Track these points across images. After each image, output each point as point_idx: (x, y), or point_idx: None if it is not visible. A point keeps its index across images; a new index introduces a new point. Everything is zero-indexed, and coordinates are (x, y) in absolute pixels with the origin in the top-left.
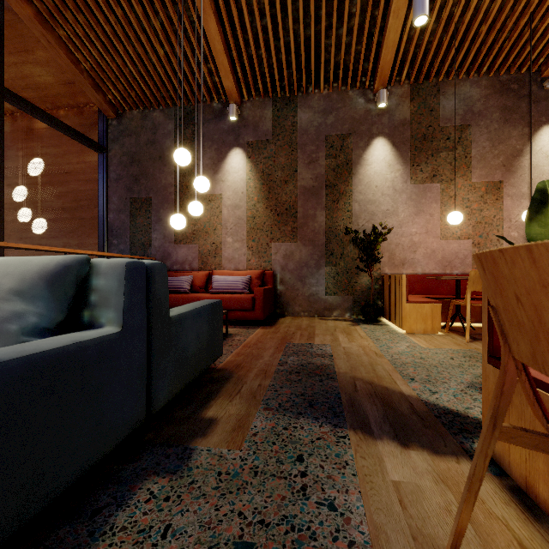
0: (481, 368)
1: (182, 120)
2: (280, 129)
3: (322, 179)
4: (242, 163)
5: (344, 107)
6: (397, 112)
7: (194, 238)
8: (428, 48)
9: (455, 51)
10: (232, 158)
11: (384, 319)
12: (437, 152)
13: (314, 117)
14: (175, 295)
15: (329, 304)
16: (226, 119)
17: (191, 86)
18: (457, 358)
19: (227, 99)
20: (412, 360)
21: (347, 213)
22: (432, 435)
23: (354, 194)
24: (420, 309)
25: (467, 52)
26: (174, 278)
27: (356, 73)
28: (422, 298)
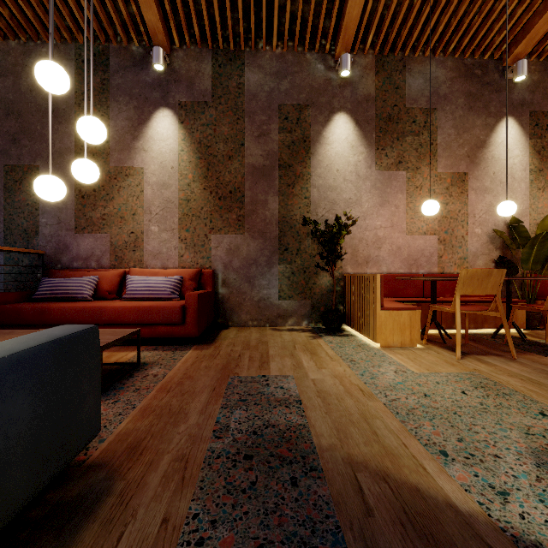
0: (515, 411)
1: (51, 15)
2: (222, 90)
3: (275, 157)
4: (172, 129)
5: (301, 72)
6: (361, 86)
7: (104, 225)
8: (396, 12)
9: (424, 21)
10: (159, 121)
11: (347, 327)
12: (402, 135)
13: (265, 80)
14: (63, 305)
15: (283, 311)
16: (149, 69)
17: (99, 16)
18: (469, 390)
19: (152, 42)
20: (416, 402)
21: (305, 200)
22: None
23: (313, 177)
24: (397, 317)
25: (435, 25)
26: (68, 279)
27: (315, 32)
28: (395, 303)
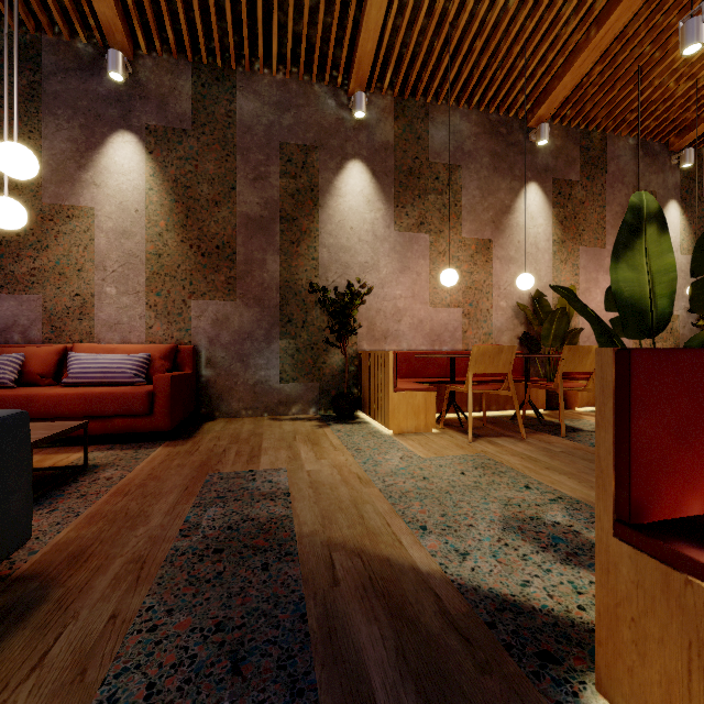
0: (504, 486)
1: None
2: (206, 117)
3: (276, 207)
4: (136, 159)
5: (308, 106)
6: (378, 131)
7: (33, 284)
8: (416, 52)
9: (446, 66)
10: (117, 147)
11: (362, 413)
12: (424, 193)
13: (263, 111)
14: None
15: (286, 396)
16: (103, 77)
17: None
18: (469, 471)
19: (107, 41)
20: (413, 485)
21: (312, 261)
22: (502, 697)
23: (322, 235)
24: (412, 399)
25: (458, 73)
26: None
27: (325, 60)
28: (412, 384)
